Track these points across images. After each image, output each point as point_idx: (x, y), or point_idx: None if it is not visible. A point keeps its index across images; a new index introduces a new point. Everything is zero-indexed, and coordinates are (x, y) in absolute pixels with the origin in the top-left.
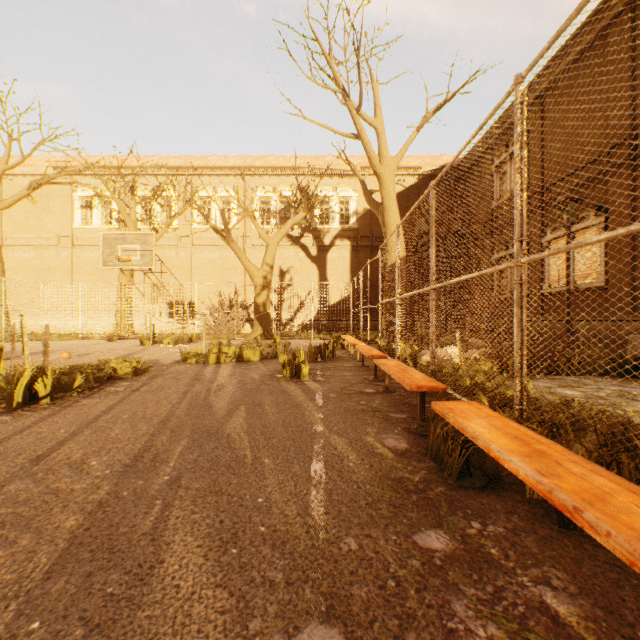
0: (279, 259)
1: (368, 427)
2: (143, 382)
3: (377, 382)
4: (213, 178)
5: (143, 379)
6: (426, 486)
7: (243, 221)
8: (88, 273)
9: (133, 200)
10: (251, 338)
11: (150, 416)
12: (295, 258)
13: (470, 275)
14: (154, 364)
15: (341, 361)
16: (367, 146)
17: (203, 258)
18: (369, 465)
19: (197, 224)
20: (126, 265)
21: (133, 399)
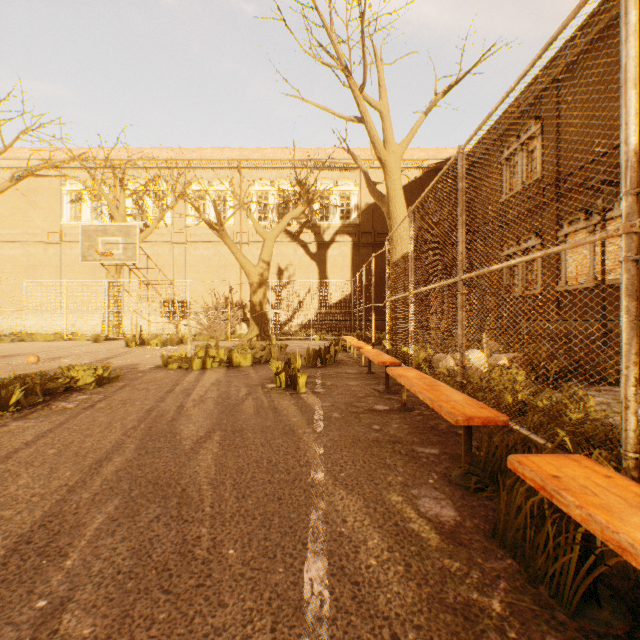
0: (277, 256)
1: (389, 473)
2: (104, 395)
3: (389, 395)
4: (208, 171)
5: (107, 390)
6: (521, 632)
7: (239, 216)
8: (77, 271)
9: (122, 193)
10: (247, 339)
11: (85, 451)
12: (294, 255)
13: (528, 256)
14: (130, 370)
15: (344, 366)
16: (371, 130)
17: (197, 255)
18: (403, 565)
19: (191, 219)
20: (107, 259)
21: (78, 421)
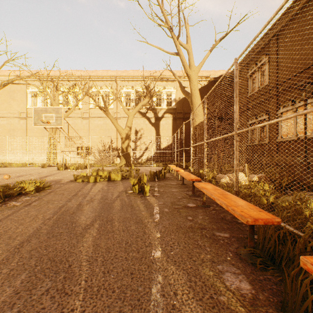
0: (135, 124)
1: (201, 252)
2: (38, 197)
3: (195, 197)
4: (100, 82)
5: (40, 194)
6: None
7: (116, 104)
8: (35, 132)
9: (57, 92)
10: (119, 166)
11: (16, 235)
12: (143, 124)
13: (283, 117)
14: (56, 182)
15: (169, 180)
16: (183, 59)
17: (95, 124)
18: None
19: (92, 106)
20: (47, 125)
21: (18, 214)
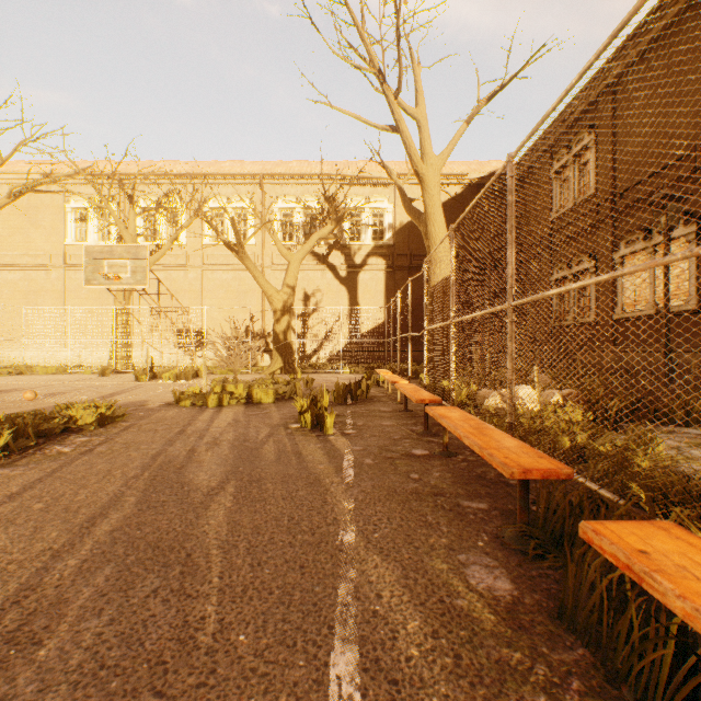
0: (303, 280)
1: (431, 533)
2: (106, 437)
3: (429, 437)
4: (227, 187)
5: (109, 432)
6: None
7: (261, 237)
8: (83, 296)
9: (132, 211)
10: (269, 372)
11: (77, 506)
12: (321, 279)
13: (591, 280)
14: (137, 408)
15: (377, 403)
16: (407, 140)
17: (215, 279)
18: (452, 657)
19: (208, 240)
20: (114, 284)
21: (73, 469)
